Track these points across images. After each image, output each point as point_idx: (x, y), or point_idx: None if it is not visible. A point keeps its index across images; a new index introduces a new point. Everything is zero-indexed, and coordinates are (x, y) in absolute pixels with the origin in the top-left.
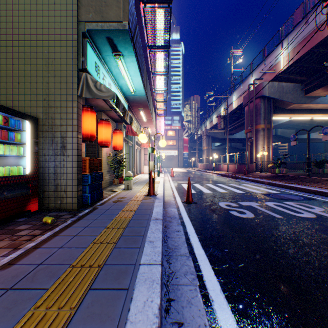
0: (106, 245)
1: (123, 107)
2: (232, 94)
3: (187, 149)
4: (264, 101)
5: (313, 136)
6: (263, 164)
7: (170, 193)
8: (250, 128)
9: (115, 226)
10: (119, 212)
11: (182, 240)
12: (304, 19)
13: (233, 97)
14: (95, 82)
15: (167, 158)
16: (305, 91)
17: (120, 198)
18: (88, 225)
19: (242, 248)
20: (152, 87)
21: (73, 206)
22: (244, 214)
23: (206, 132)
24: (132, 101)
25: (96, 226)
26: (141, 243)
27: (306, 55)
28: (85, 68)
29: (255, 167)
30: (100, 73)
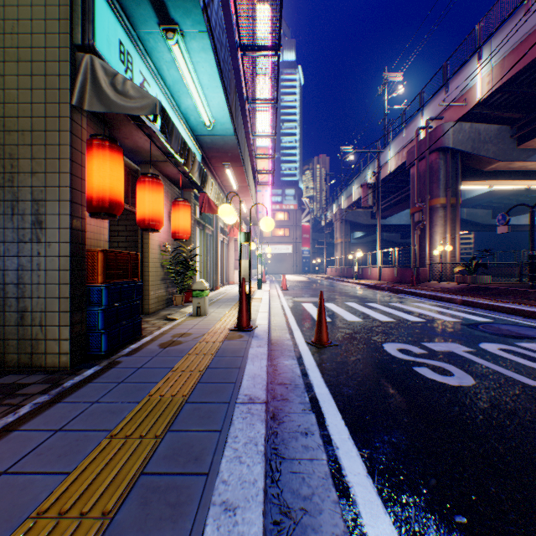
0: (70, 535)
1: (183, 143)
2: (387, 148)
3: (309, 244)
4: (445, 156)
5: (522, 221)
6: (444, 267)
7: (283, 323)
8: (420, 204)
9: (135, 430)
10: (162, 378)
11: (321, 472)
12: (522, 5)
13: (388, 152)
14: (113, 76)
15: (275, 258)
16: (518, 139)
17: (178, 335)
18: (66, 425)
19: (503, 508)
20: (248, 131)
21: (59, 360)
22: (451, 377)
23: (341, 214)
24: (210, 148)
25: (85, 430)
26: (195, 516)
27: (525, 72)
28: (90, 45)
29: (430, 272)
30: (134, 71)
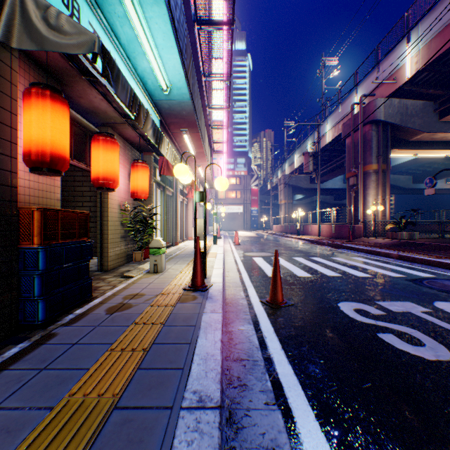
0: None
1: (132, 95)
2: (325, 122)
3: (257, 204)
4: (377, 128)
5: (437, 185)
6: (376, 224)
7: (236, 279)
8: (355, 170)
9: None
10: (96, 361)
11: None
12: None
13: (326, 125)
14: (45, 9)
15: (229, 217)
16: (440, 113)
17: (129, 296)
18: None
19: None
20: (205, 103)
21: None
22: (424, 348)
23: (285, 179)
24: (168, 114)
25: None
26: None
27: (449, 52)
28: None
29: (364, 229)
30: (82, 20)
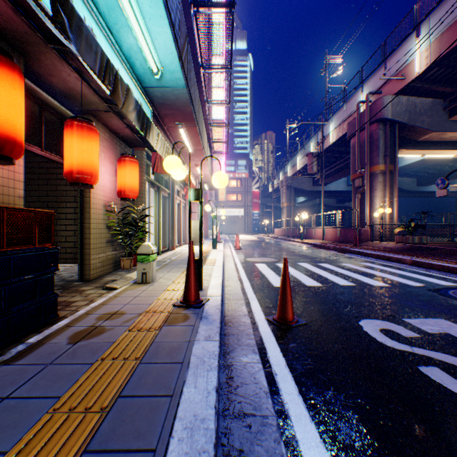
0: None
1: (104, 61)
2: (329, 122)
3: (258, 207)
4: (384, 127)
5: None
6: (384, 228)
7: (237, 290)
8: (361, 171)
9: None
10: (23, 435)
11: None
12: None
13: (330, 125)
14: None
15: (229, 220)
16: (450, 112)
17: (105, 316)
18: None
19: None
20: (204, 98)
21: None
22: None
23: (287, 181)
24: (161, 104)
25: None
26: None
27: None
28: None
29: (371, 233)
30: None
